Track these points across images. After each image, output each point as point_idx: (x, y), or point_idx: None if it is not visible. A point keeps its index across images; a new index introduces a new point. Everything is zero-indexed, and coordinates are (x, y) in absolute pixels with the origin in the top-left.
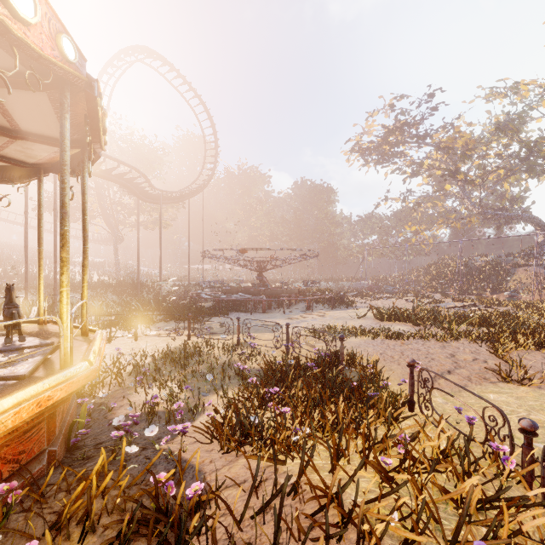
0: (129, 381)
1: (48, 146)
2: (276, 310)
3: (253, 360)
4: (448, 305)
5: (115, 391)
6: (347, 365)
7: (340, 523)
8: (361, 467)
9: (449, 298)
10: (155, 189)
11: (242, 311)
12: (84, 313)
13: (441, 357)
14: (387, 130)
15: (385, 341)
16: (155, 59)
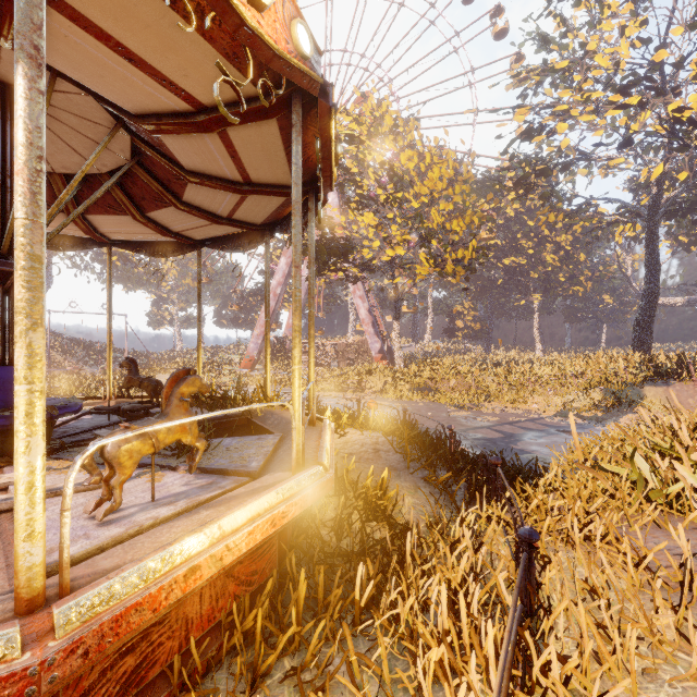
0: None
1: None
2: None
3: None
4: None
5: None
6: None
7: None
8: None
9: None
10: None
11: None
12: None
13: None
14: None
15: None
16: None
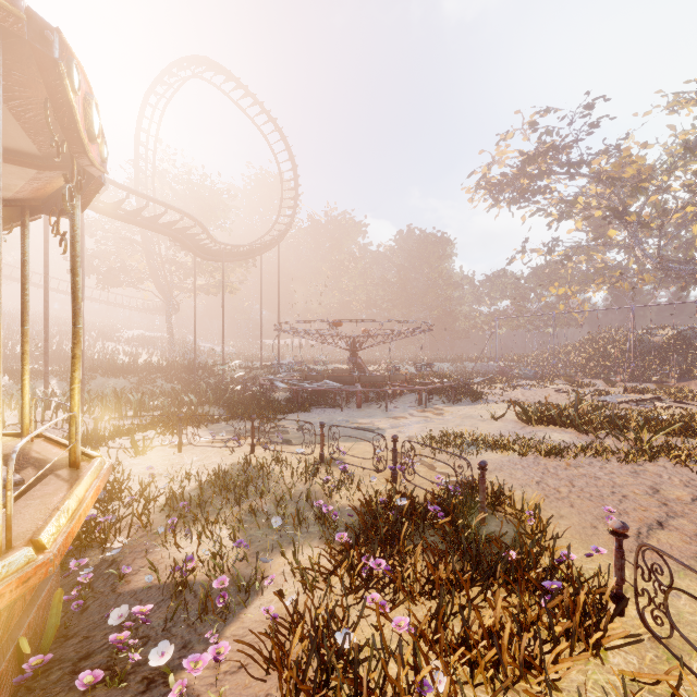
0: (160, 522)
1: (18, 168)
2: (375, 404)
3: (343, 491)
4: (619, 398)
5: (137, 538)
6: (489, 508)
7: None
8: None
9: (616, 387)
10: (216, 242)
11: (329, 404)
12: (74, 432)
13: (637, 492)
14: (525, 157)
15: (540, 460)
16: (217, 73)
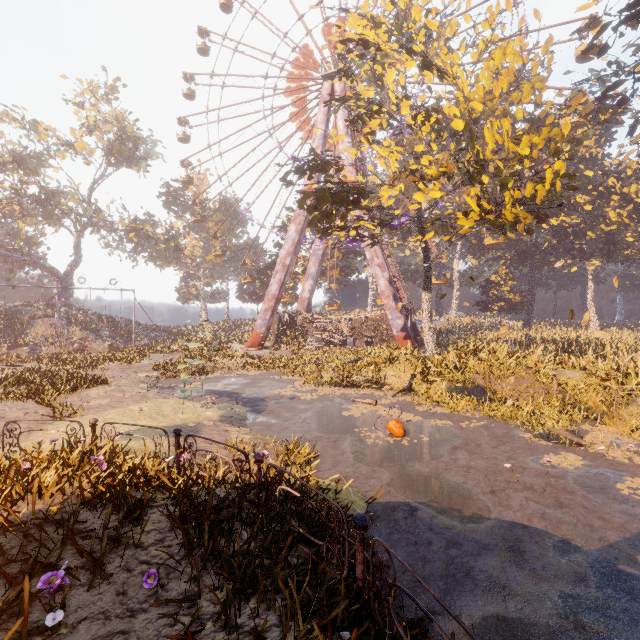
0: None
1: None
2: None
3: None
4: None
5: None
6: None
7: (22, 494)
8: (3, 486)
9: None
10: None
11: None
12: None
13: None
14: None
15: None
16: None
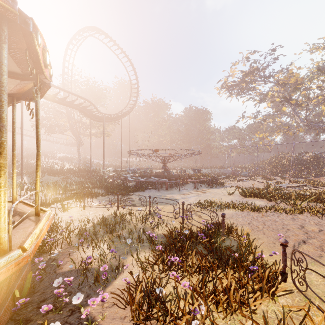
0: (75, 241)
1: (12, 79)
2: (174, 188)
3: (159, 227)
4: (287, 185)
5: (65, 248)
6: (226, 234)
7: None
8: None
9: (286, 180)
10: (100, 113)
11: (153, 188)
12: (37, 199)
13: (294, 228)
14: (244, 73)
15: (250, 213)
16: (101, 34)
